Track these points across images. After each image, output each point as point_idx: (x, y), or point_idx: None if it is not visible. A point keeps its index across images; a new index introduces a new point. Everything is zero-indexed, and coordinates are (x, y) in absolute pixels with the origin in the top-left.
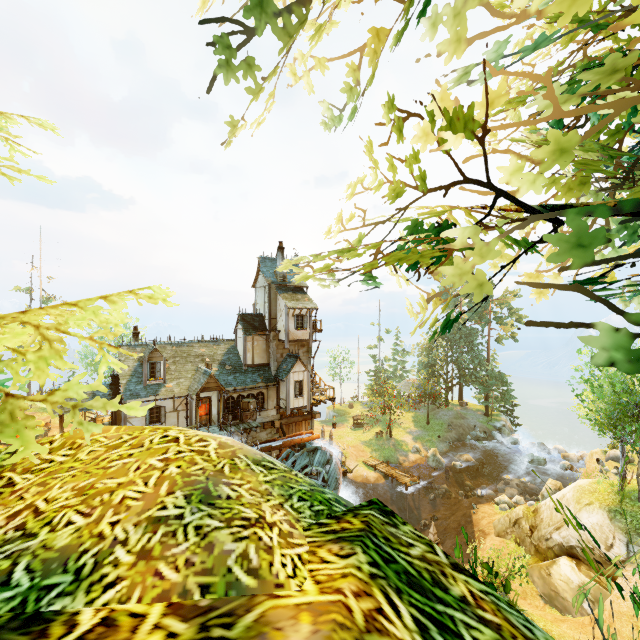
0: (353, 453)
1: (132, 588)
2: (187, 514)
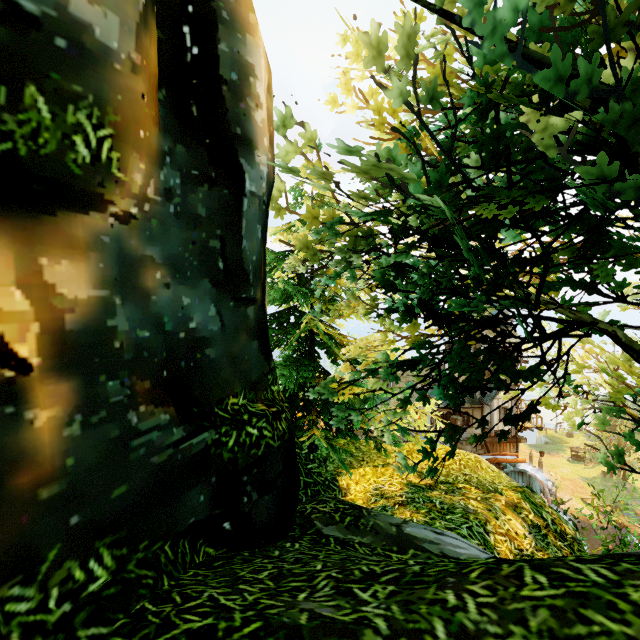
0: (568, 486)
1: (466, 484)
2: (472, 474)
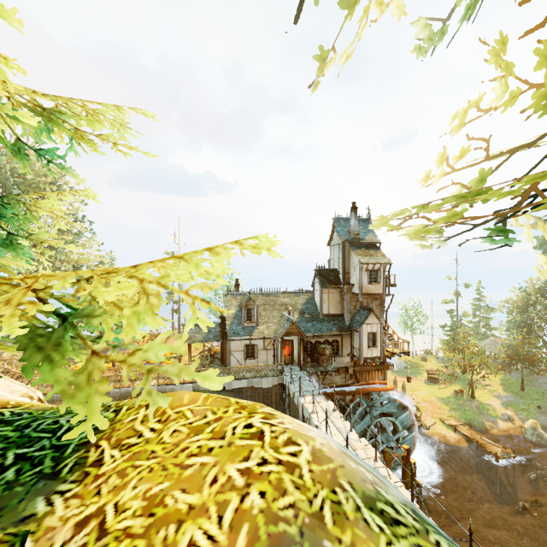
0: (428, 408)
1: None
2: None
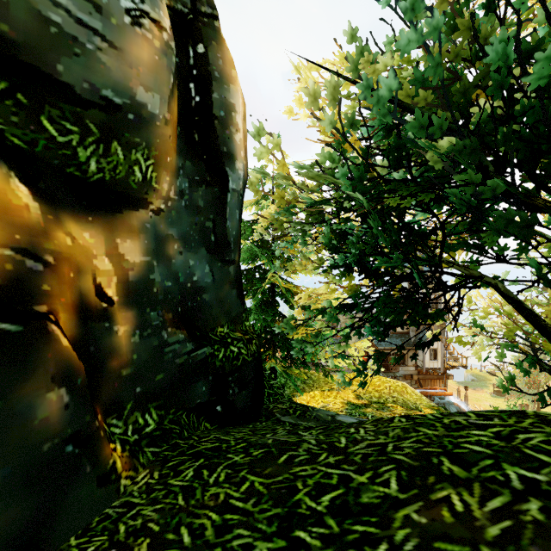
0: None
1: (394, 403)
2: (399, 397)
